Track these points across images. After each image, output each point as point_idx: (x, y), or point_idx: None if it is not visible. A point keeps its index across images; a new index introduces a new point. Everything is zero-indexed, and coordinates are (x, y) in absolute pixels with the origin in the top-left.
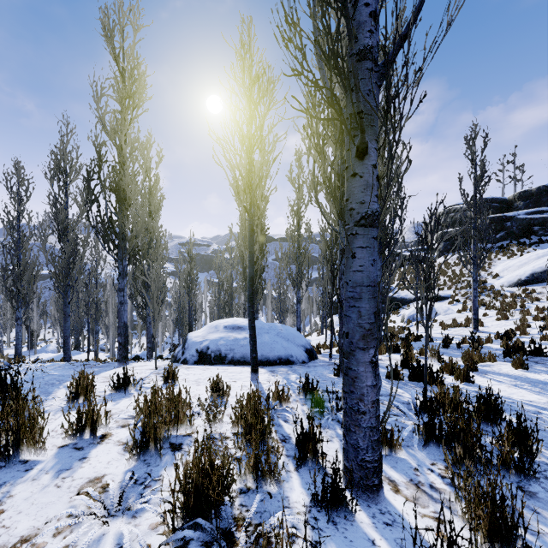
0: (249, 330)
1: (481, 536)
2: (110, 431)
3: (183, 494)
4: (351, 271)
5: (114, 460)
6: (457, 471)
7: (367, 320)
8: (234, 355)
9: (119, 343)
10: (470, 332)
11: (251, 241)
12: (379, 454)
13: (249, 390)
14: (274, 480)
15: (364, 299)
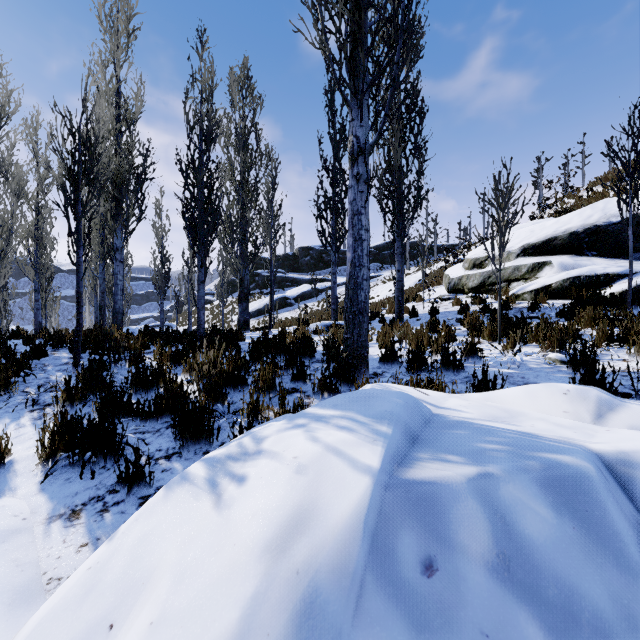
0: None
1: None
2: None
3: None
4: None
5: None
6: None
7: None
8: None
9: None
10: None
11: None
12: None
13: None
14: None
15: None
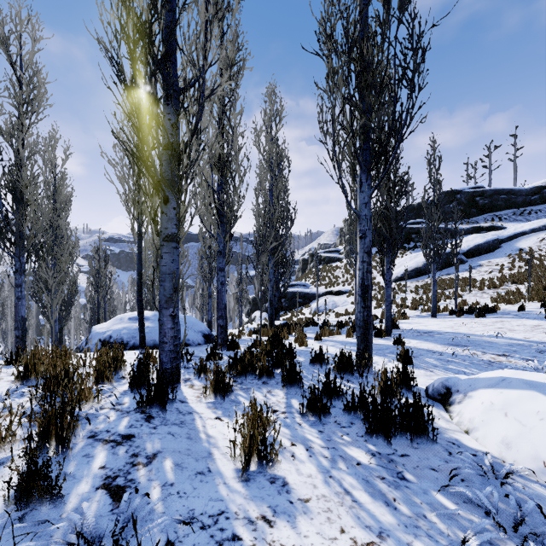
0: (138, 315)
1: (210, 390)
2: (1, 377)
3: (44, 378)
4: (161, 265)
5: (4, 386)
6: (238, 380)
7: (169, 292)
8: (135, 342)
9: (16, 337)
10: (348, 318)
11: (139, 244)
12: (176, 365)
13: (132, 359)
14: (110, 382)
15: (167, 281)
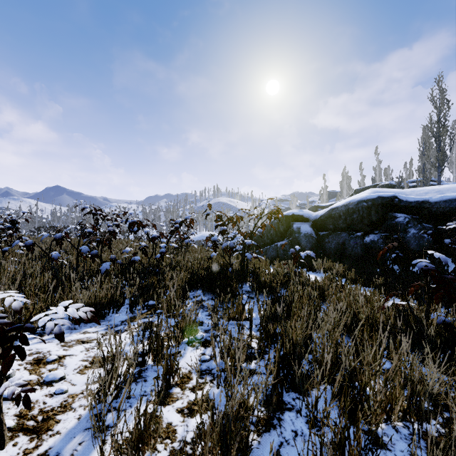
0: None
1: None
2: None
3: None
4: None
5: None
6: None
7: None
8: None
9: None
10: None
11: None
12: None
13: None
14: None
15: None
